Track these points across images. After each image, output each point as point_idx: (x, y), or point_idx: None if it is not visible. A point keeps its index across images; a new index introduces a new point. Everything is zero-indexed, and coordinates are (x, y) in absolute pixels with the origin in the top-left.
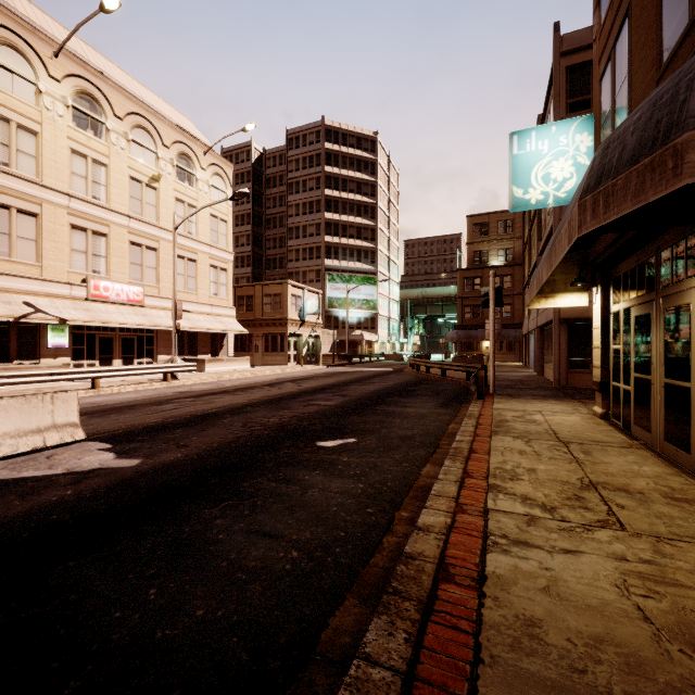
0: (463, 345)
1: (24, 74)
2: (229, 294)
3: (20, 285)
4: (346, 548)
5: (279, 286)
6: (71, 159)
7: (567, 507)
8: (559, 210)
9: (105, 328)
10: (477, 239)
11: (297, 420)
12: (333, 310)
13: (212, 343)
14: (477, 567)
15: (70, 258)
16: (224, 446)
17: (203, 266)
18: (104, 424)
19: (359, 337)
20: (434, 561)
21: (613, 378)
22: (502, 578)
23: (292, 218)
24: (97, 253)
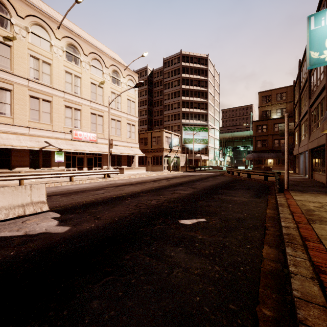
0: (256, 161)
1: (45, 37)
2: (136, 137)
3: (43, 133)
4: None
5: (159, 132)
6: (65, 75)
7: None
8: None
9: (80, 153)
10: (264, 104)
11: (167, 203)
12: (186, 144)
13: (128, 160)
14: None
15: (64, 121)
16: (121, 220)
17: (124, 124)
18: (65, 200)
19: (199, 157)
20: None
21: None
22: None
23: (166, 101)
24: (76, 118)
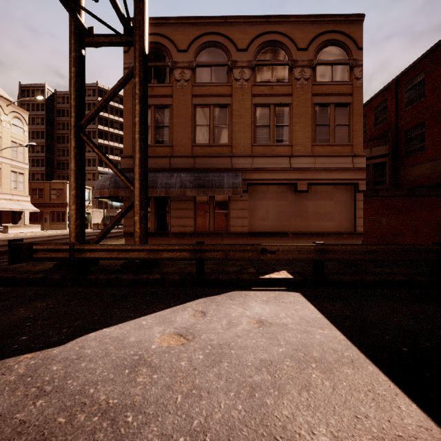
0: None
1: None
2: (26, 188)
3: None
4: None
5: (62, 184)
6: None
7: None
8: None
9: None
10: None
11: None
12: None
13: (13, 217)
14: None
15: None
16: None
17: (6, 171)
18: None
19: None
20: None
21: None
22: None
23: None
24: None
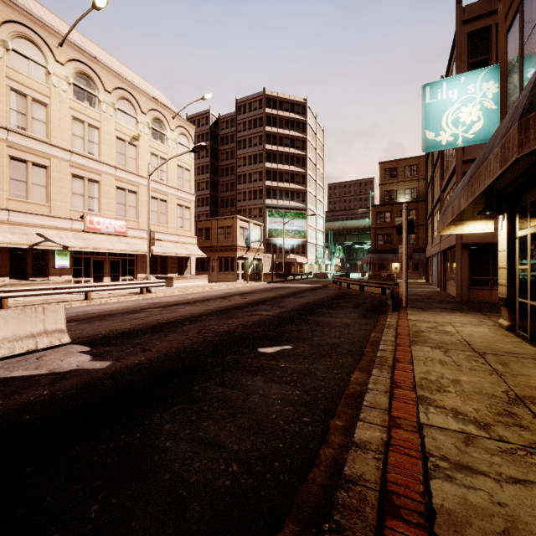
0: (376, 266)
1: (37, 60)
2: (192, 227)
3: (34, 220)
4: (285, 463)
5: (230, 220)
6: (72, 124)
7: (501, 424)
8: (462, 152)
9: (98, 253)
10: (387, 181)
11: (242, 328)
12: (272, 238)
13: (178, 265)
14: (422, 498)
15: (71, 200)
16: (180, 351)
17: (172, 205)
18: (89, 329)
19: (293, 259)
20: (376, 488)
21: (519, 295)
22: (452, 514)
23: (240, 168)
24: (91, 196)
